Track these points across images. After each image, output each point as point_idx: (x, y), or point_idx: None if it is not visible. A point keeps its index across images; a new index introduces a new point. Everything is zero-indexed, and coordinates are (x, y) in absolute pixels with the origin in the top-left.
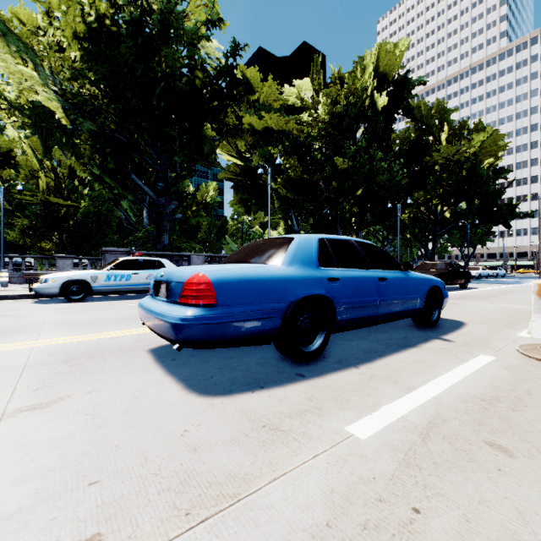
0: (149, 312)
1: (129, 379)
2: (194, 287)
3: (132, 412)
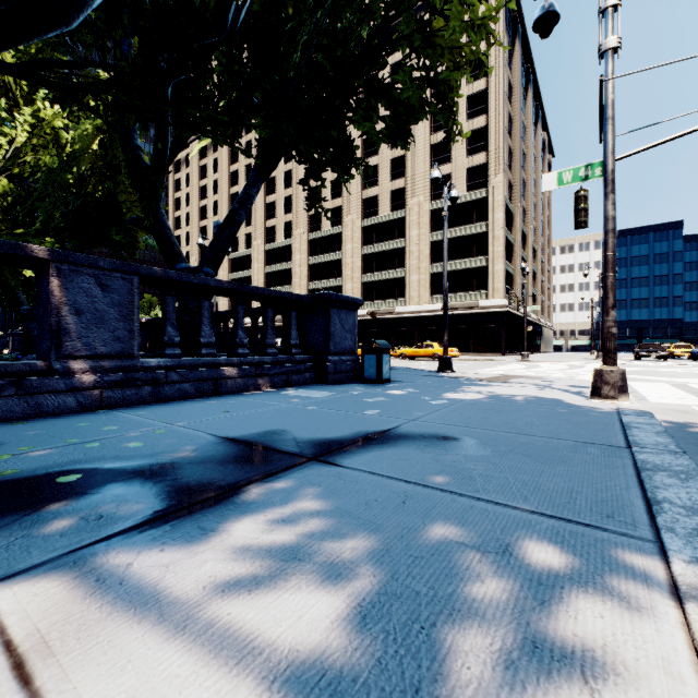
0: None
1: None
2: None
3: None
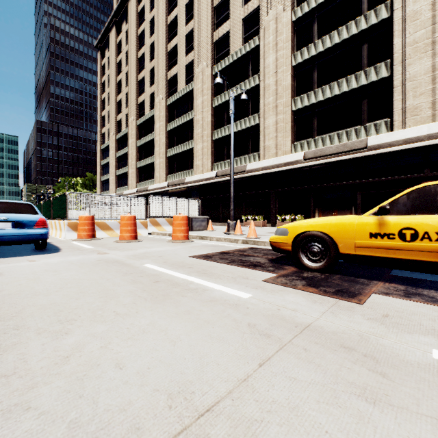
0: (8, 234)
1: (22, 258)
2: (43, 222)
3: (56, 255)
